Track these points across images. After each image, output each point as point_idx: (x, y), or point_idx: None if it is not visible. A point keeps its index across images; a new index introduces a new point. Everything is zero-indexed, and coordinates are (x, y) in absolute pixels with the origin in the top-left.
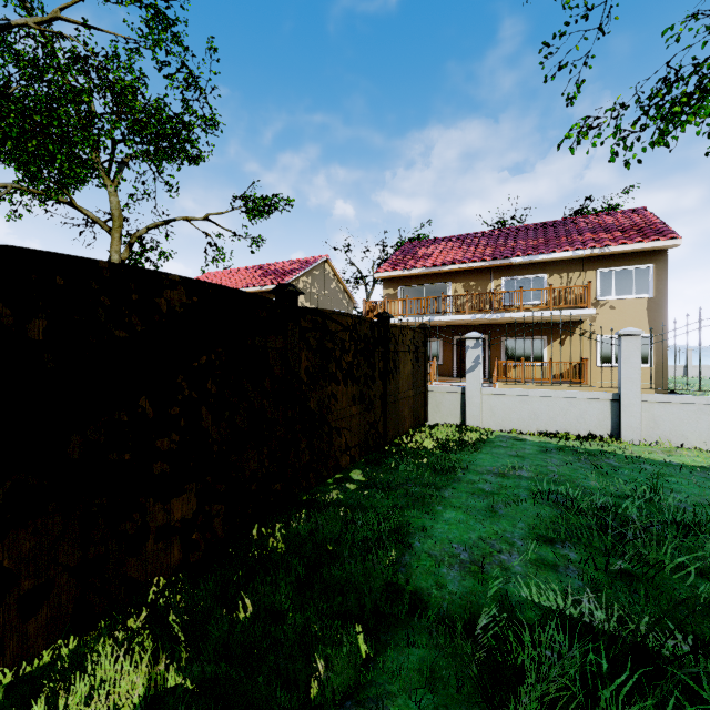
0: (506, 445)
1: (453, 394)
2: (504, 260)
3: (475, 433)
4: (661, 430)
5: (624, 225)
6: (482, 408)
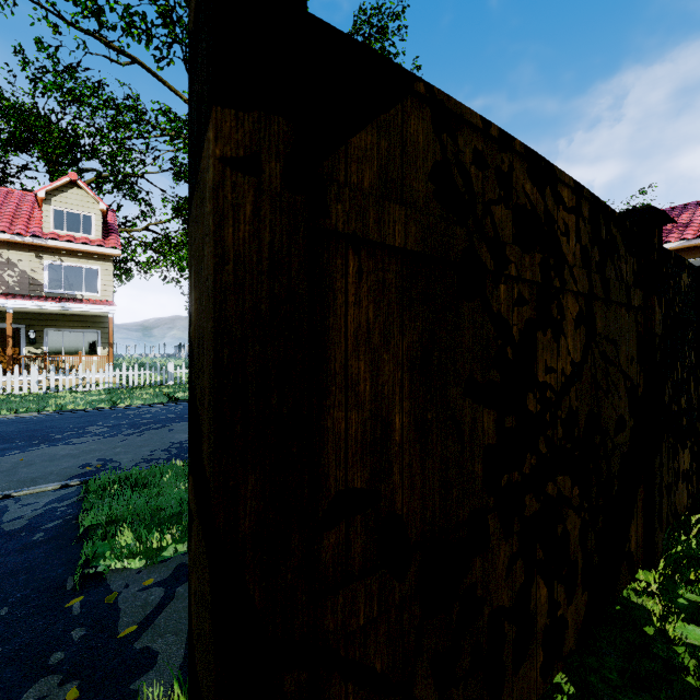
0: None
1: None
2: None
3: None
4: None
5: None
6: None
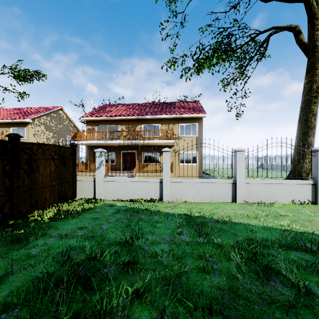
0: (99, 210)
1: (89, 182)
2: (142, 116)
3: (90, 204)
4: (178, 195)
5: (189, 107)
6: (104, 189)
